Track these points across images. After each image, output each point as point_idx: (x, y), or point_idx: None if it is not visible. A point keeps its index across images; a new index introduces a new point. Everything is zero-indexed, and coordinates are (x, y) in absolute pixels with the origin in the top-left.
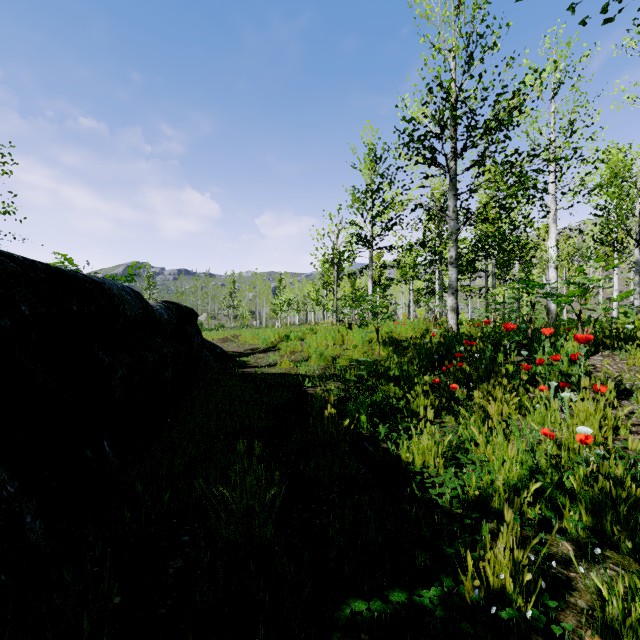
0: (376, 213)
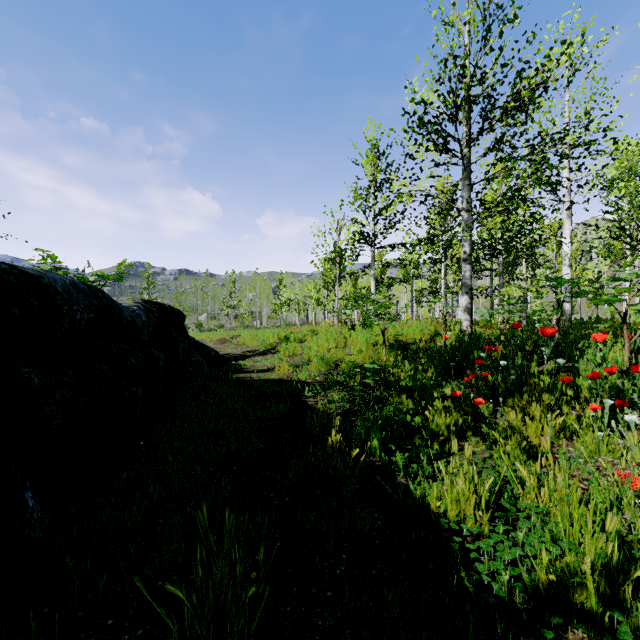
0: (379, 210)
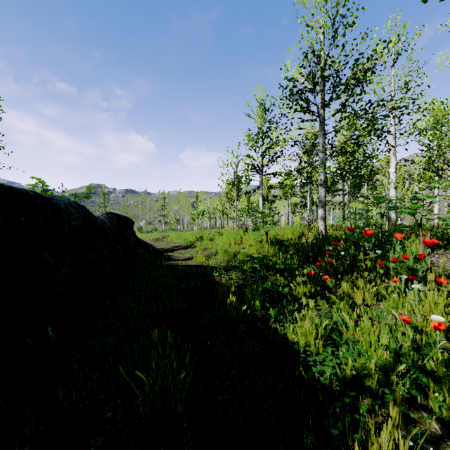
0: (265, 149)
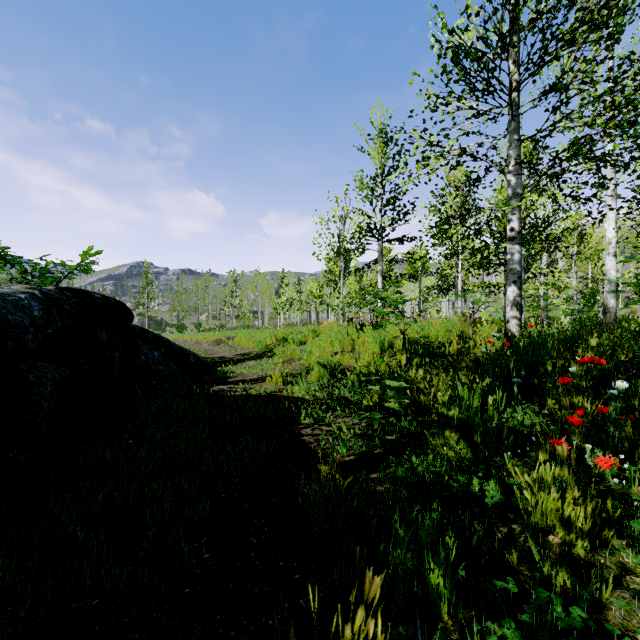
0: (386, 201)
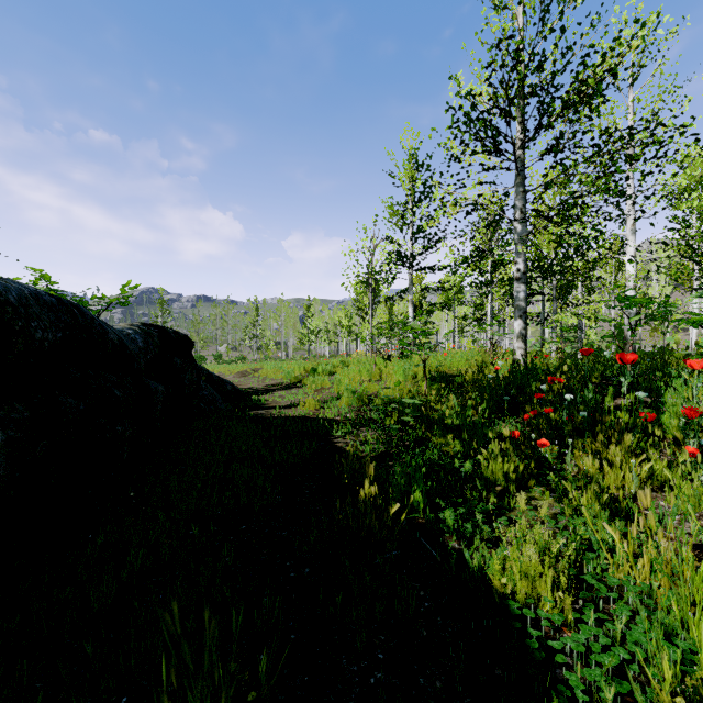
0: (417, 228)
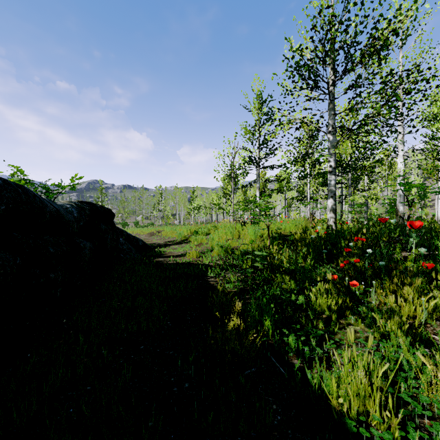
0: (262, 141)
